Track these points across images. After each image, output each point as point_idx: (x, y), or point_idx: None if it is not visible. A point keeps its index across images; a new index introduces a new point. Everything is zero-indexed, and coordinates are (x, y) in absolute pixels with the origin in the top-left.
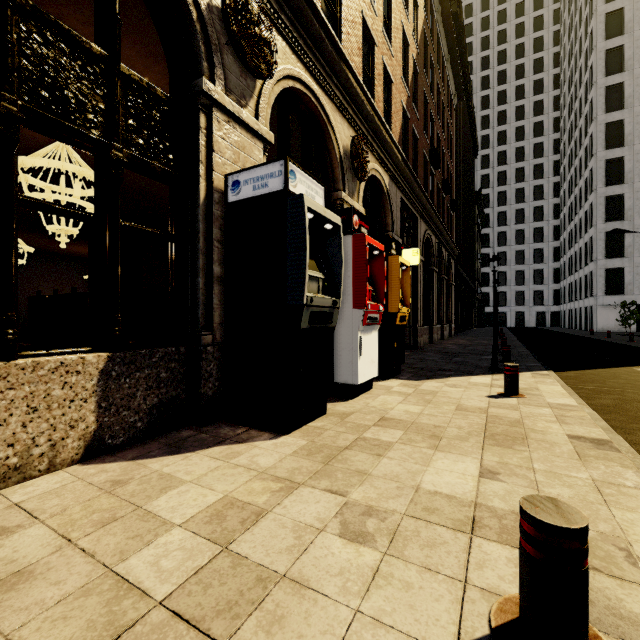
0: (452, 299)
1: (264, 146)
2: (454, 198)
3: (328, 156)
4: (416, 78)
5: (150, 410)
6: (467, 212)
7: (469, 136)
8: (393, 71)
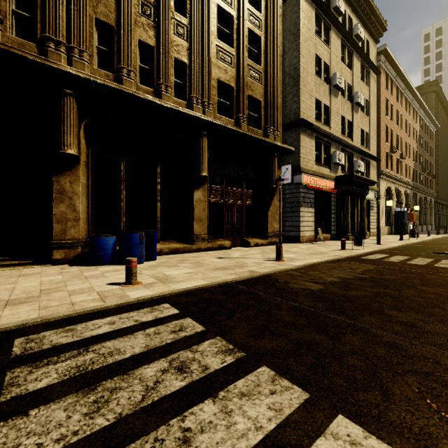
0: (433, 215)
1: (395, 201)
2: (434, 171)
3: (399, 195)
4: (416, 152)
5: (389, 232)
6: (445, 167)
7: (447, 123)
8: (410, 163)
